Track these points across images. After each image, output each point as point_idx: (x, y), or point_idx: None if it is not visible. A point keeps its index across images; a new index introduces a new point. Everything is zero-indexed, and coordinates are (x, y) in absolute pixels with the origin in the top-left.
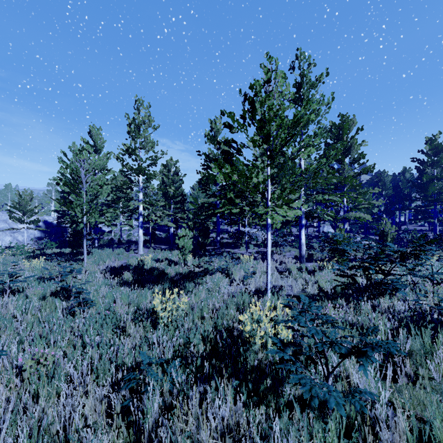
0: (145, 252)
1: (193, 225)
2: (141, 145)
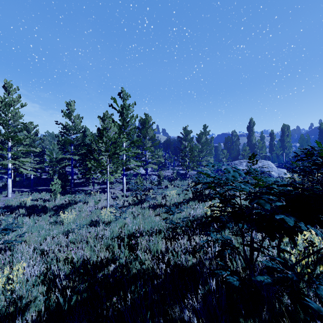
0: (12, 196)
1: (53, 173)
2: (12, 118)
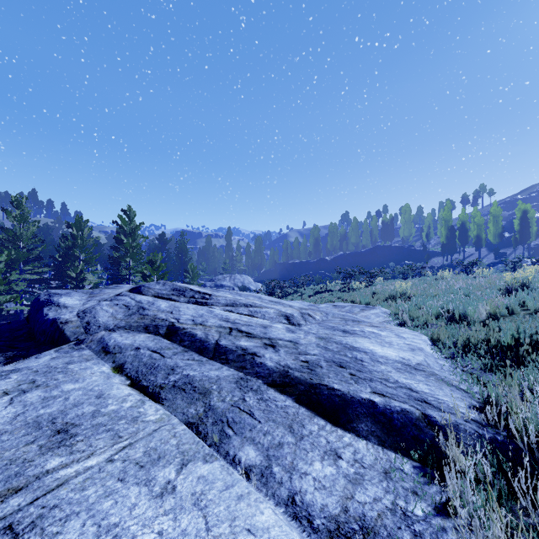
0: None
1: None
2: None
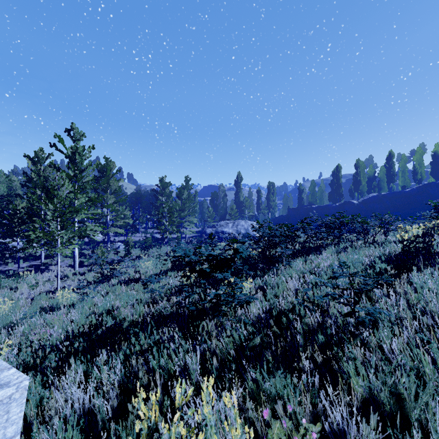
0: None
1: None
2: None
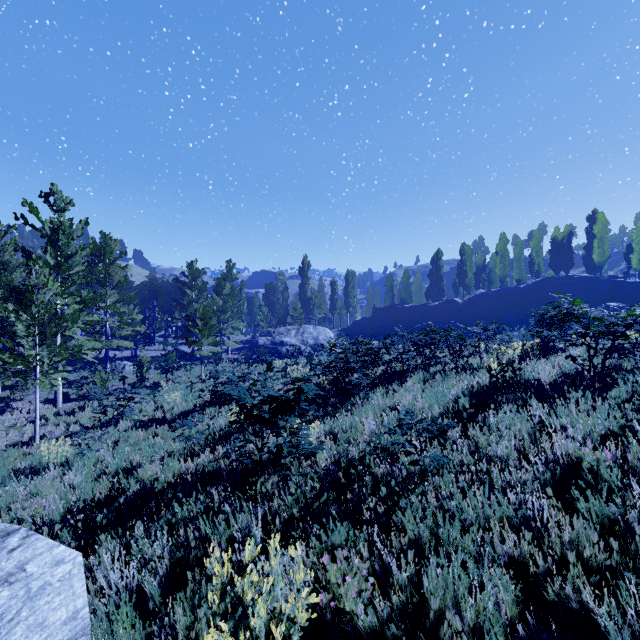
0: None
1: None
2: None
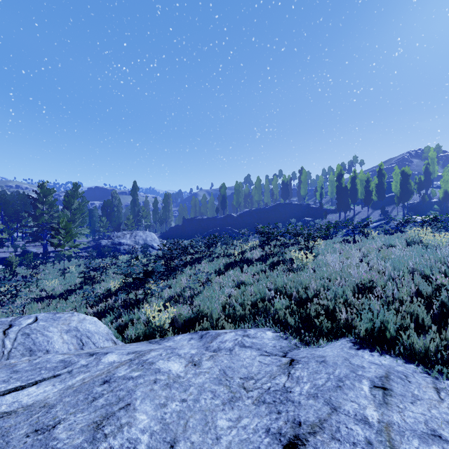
0: None
1: None
2: None
